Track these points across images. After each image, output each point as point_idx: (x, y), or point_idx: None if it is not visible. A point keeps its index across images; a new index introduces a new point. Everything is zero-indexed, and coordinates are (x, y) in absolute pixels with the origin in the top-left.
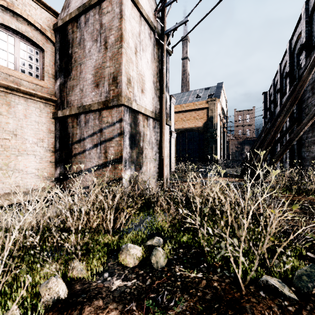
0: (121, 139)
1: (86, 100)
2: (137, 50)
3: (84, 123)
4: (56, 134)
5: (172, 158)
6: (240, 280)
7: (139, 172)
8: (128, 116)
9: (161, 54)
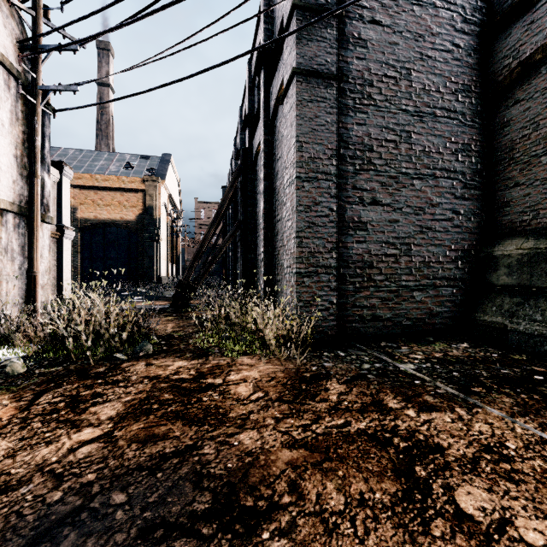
0: None
1: None
2: None
3: None
4: None
5: (65, 275)
6: (91, 358)
7: None
8: None
9: (32, 117)
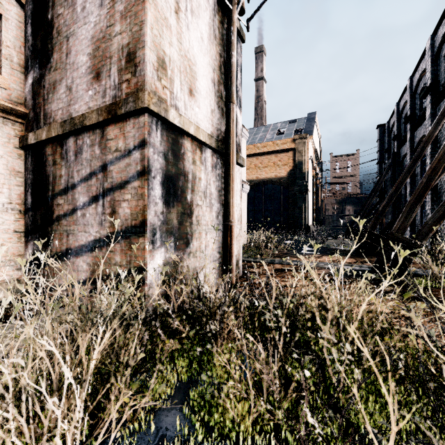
0: (143, 184)
1: (78, 107)
2: (180, 7)
3: (74, 154)
4: (26, 178)
5: (242, 224)
6: None
7: (183, 253)
8: (160, 137)
9: (228, 28)
